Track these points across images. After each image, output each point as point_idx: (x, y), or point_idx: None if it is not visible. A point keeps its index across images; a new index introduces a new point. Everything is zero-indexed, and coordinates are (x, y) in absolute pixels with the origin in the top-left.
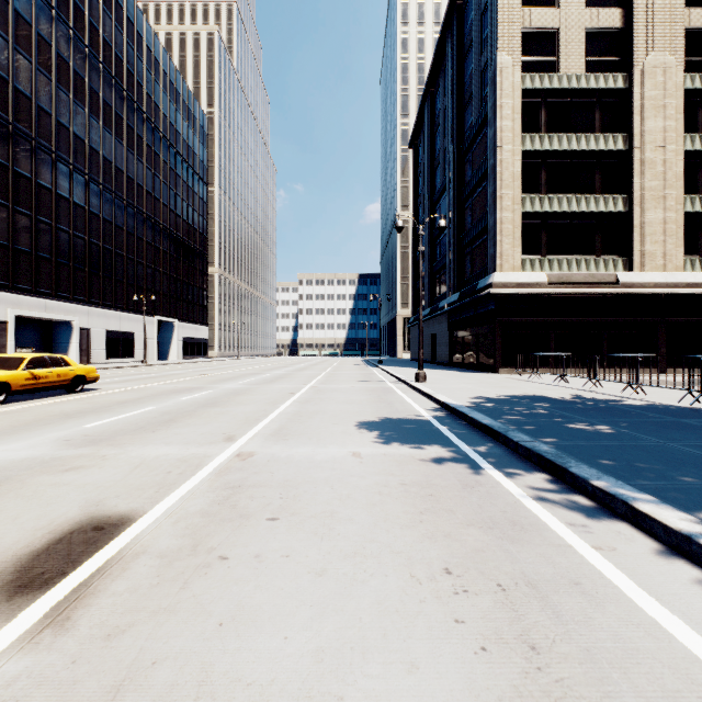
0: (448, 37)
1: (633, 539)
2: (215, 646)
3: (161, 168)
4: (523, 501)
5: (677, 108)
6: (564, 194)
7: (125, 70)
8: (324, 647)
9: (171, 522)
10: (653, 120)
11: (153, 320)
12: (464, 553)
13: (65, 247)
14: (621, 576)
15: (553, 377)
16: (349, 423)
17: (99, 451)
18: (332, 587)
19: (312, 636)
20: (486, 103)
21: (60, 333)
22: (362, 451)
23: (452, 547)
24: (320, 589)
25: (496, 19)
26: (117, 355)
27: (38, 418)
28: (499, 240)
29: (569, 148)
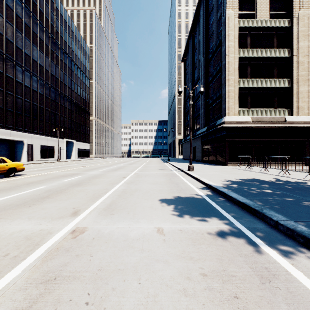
0: (200, 7)
1: None
2: None
3: (67, 70)
4: None
5: None
6: (259, 78)
7: (50, 24)
8: None
9: None
10: (303, 42)
11: (63, 141)
12: None
13: (20, 106)
14: None
15: (256, 168)
16: (154, 199)
17: None
18: None
19: None
20: (220, 35)
21: (18, 146)
22: (164, 226)
23: None
24: None
25: None
26: (46, 157)
27: None
28: (227, 101)
29: (262, 56)
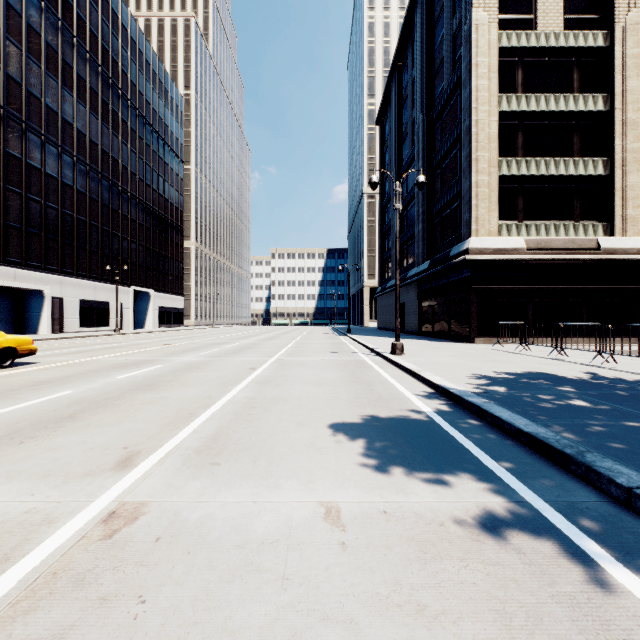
0: (416, 8)
1: None
2: None
3: (137, 143)
4: None
5: None
6: (541, 157)
7: (100, 46)
8: None
9: None
10: (635, 79)
11: (128, 290)
12: None
13: (36, 217)
14: None
15: (537, 348)
16: (318, 423)
17: None
18: None
19: None
20: (459, 66)
21: (32, 303)
22: (342, 501)
23: None
24: None
25: None
26: (92, 324)
27: None
28: (475, 204)
29: (547, 109)
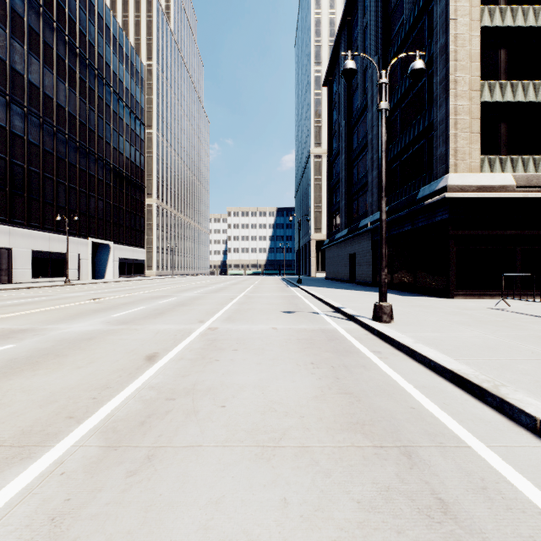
0: None
1: None
2: None
3: (96, 102)
4: None
5: None
6: (528, 81)
7: (55, 3)
8: None
9: None
10: None
11: (86, 242)
12: None
13: None
14: None
15: None
16: None
17: None
18: None
19: None
20: None
21: None
22: None
23: None
24: None
25: None
26: (46, 275)
27: None
28: (453, 134)
29: (537, 24)
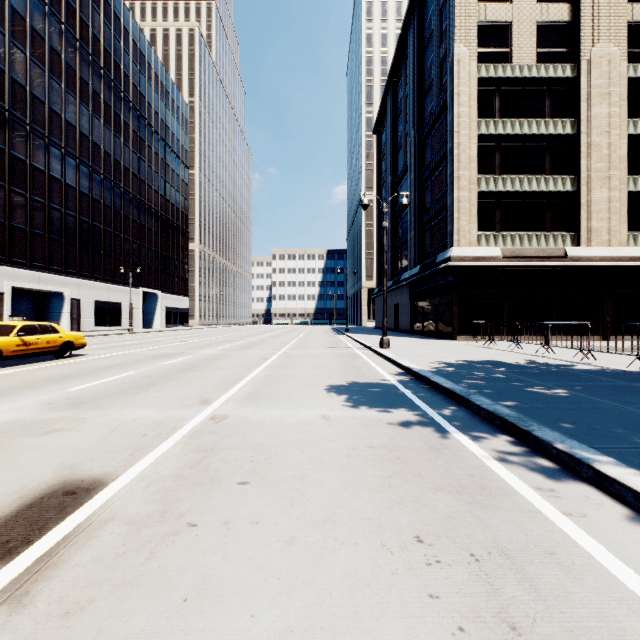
0: (409, 31)
1: (602, 504)
2: (178, 626)
3: (146, 152)
4: (489, 465)
5: (621, 95)
6: (516, 175)
7: (113, 62)
8: (292, 627)
9: (143, 486)
10: (598, 106)
11: (138, 292)
12: (434, 519)
13: (57, 224)
14: (595, 545)
15: (507, 344)
16: (318, 387)
17: (79, 414)
18: (302, 557)
19: (280, 614)
20: (444, 91)
21: (53, 304)
22: (331, 414)
23: (422, 513)
24: (289, 559)
25: (454, 13)
26: (106, 324)
27: (26, 382)
28: (457, 217)
29: (521, 132)
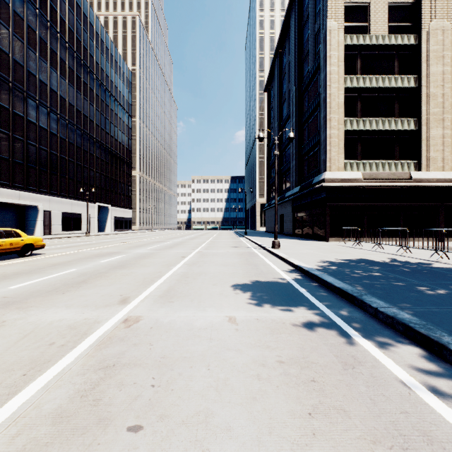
0: (291, 14)
1: None
2: None
3: (100, 104)
4: (418, 392)
5: (451, 57)
6: (373, 118)
7: (75, 38)
8: None
9: (10, 436)
10: (435, 66)
11: (94, 205)
12: None
13: (33, 156)
14: None
15: (368, 244)
16: (225, 285)
17: (3, 315)
18: None
19: None
20: (319, 56)
21: (30, 214)
22: (237, 315)
23: None
24: None
25: None
26: (70, 229)
27: None
28: (329, 149)
29: (377, 86)
